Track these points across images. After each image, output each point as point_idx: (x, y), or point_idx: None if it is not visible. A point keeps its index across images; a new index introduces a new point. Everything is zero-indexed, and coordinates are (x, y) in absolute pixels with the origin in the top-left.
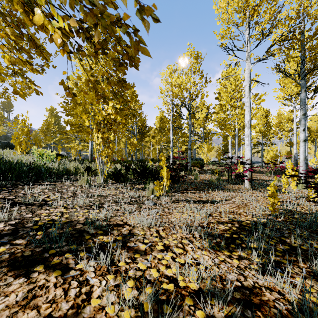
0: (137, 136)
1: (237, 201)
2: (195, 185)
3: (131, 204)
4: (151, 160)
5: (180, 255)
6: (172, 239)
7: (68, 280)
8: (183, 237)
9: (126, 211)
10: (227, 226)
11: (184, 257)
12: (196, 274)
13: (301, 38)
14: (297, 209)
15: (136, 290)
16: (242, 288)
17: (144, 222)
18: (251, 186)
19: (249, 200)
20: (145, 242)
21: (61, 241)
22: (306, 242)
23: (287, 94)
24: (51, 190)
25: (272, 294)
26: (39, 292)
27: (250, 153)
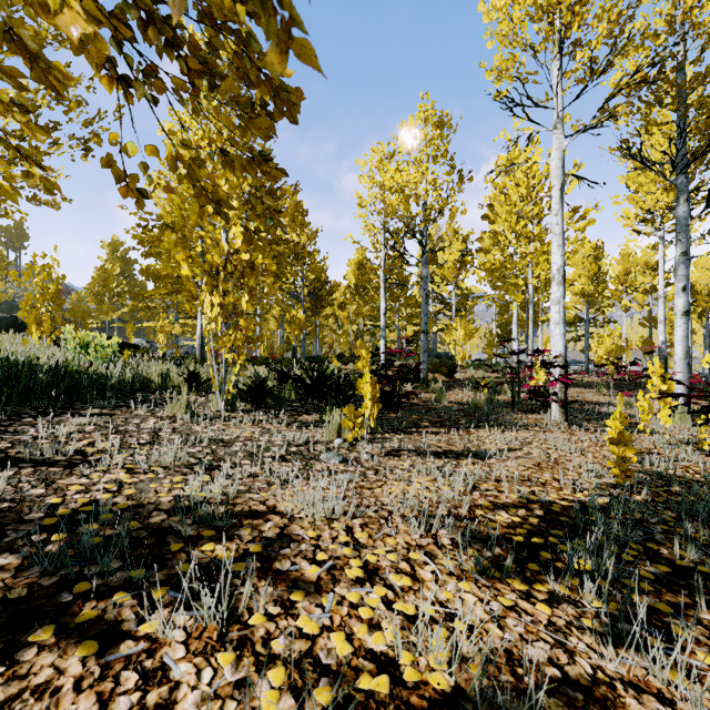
0: (306, 305)
1: (536, 454)
2: (436, 414)
3: (288, 462)
4: (337, 358)
5: (405, 594)
6: (384, 551)
7: (115, 670)
8: (411, 545)
9: (275, 478)
10: (517, 514)
11: (415, 599)
12: (446, 645)
13: (679, 79)
14: (676, 473)
15: (292, 696)
16: (564, 686)
17: (317, 507)
18: (565, 416)
19: (564, 451)
20: (319, 558)
21: (110, 559)
22: (709, 554)
23: (645, 208)
24: (102, 428)
25: (642, 701)
26: (31, 708)
27: (562, 341)
